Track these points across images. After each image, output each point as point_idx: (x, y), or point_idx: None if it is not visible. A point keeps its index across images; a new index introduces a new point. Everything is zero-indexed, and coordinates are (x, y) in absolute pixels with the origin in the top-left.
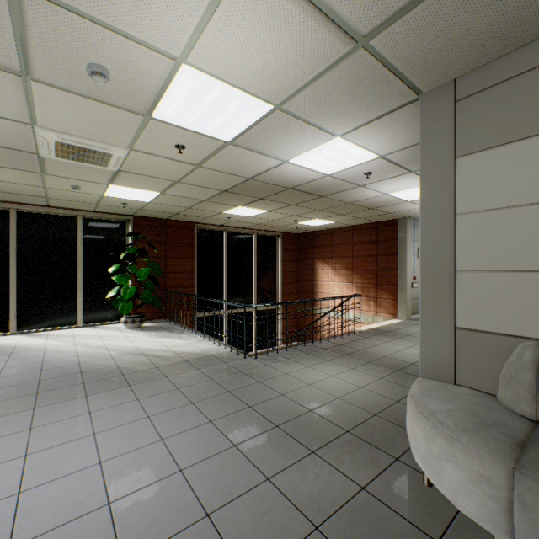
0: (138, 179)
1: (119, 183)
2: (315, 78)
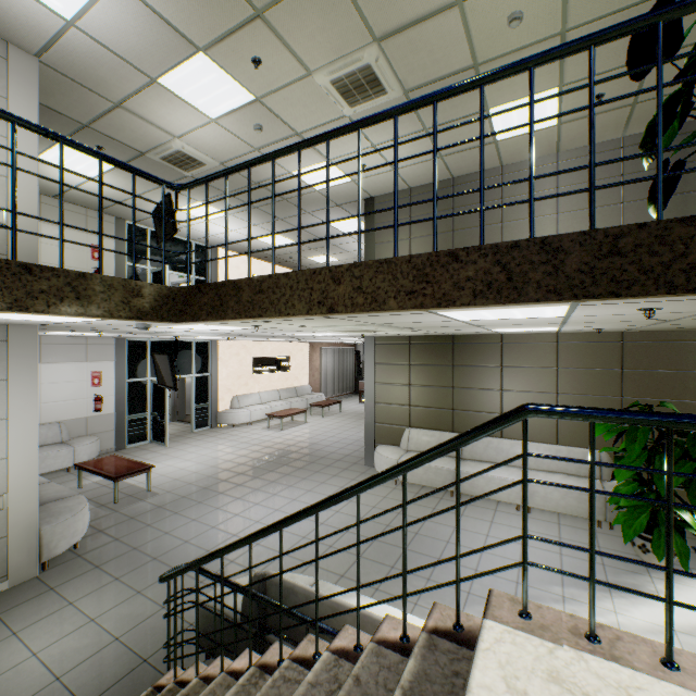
0: (389, 3)
1: (435, 2)
2: (134, 93)
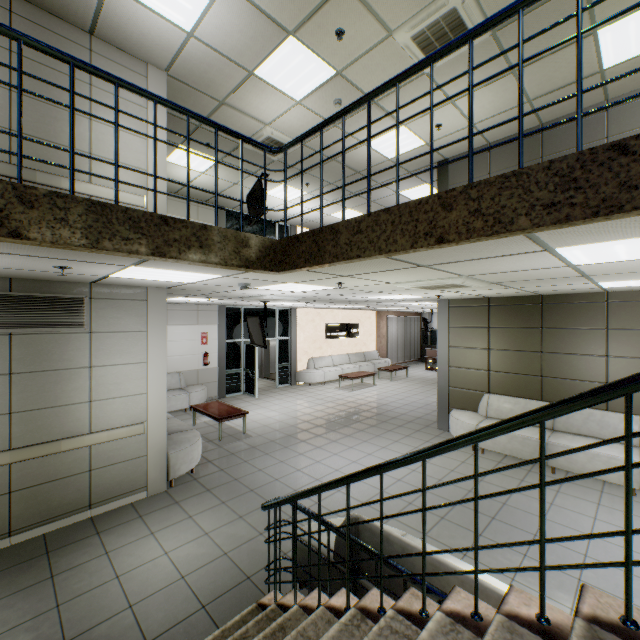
0: None
1: None
2: (235, 88)
